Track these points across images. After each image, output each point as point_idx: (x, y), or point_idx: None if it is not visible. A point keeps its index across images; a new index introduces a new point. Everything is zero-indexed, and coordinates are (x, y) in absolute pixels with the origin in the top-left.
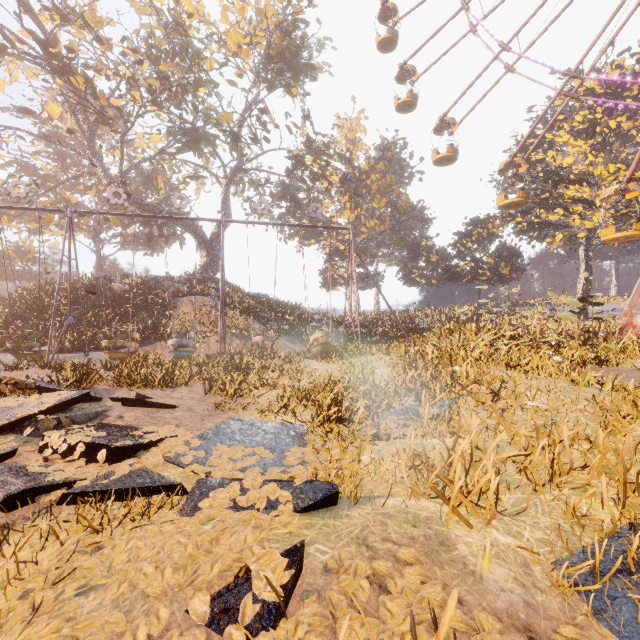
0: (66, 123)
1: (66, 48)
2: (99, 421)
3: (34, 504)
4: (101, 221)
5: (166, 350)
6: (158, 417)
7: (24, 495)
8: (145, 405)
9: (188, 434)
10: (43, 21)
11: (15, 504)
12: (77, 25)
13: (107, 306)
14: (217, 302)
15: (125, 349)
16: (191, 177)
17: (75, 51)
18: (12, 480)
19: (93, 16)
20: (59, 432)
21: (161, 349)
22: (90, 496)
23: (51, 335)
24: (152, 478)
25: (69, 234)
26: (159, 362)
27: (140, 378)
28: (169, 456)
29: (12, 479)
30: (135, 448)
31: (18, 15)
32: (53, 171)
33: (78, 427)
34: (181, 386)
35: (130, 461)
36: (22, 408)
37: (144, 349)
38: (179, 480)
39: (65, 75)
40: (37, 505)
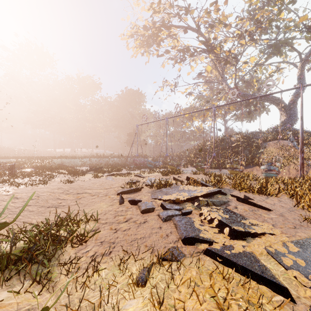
0: (213, 73)
1: (212, 39)
2: (225, 206)
3: (194, 246)
4: (226, 110)
5: (259, 171)
6: (258, 214)
7: (191, 239)
8: (249, 203)
9: (284, 236)
10: (205, 35)
11: (187, 242)
12: (217, 27)
13: (229, 148)
14: (294, 143)
15: (237, 169)
16: (274, 72)
17: (216, 37)
18: (187, 228)
19: (223, 18)
20: (207, 208)
21: (256, 171)
22: (219, 258)
23: (207, 161)
24: (259, 266)
25: (213, 117)
26: (256, 178)
27: (245, 186)
28: (270, 250)
29: (187, 227)
30: (245, 234)
31: (197, 37)
32: (209, 95)
33: (215, 207)
34: (272, 196)
35: (242, 243)
36: (195, 192)
37: (246, 170)
38: (282, 279)
39: (212, 51)
40: (195, 248)
